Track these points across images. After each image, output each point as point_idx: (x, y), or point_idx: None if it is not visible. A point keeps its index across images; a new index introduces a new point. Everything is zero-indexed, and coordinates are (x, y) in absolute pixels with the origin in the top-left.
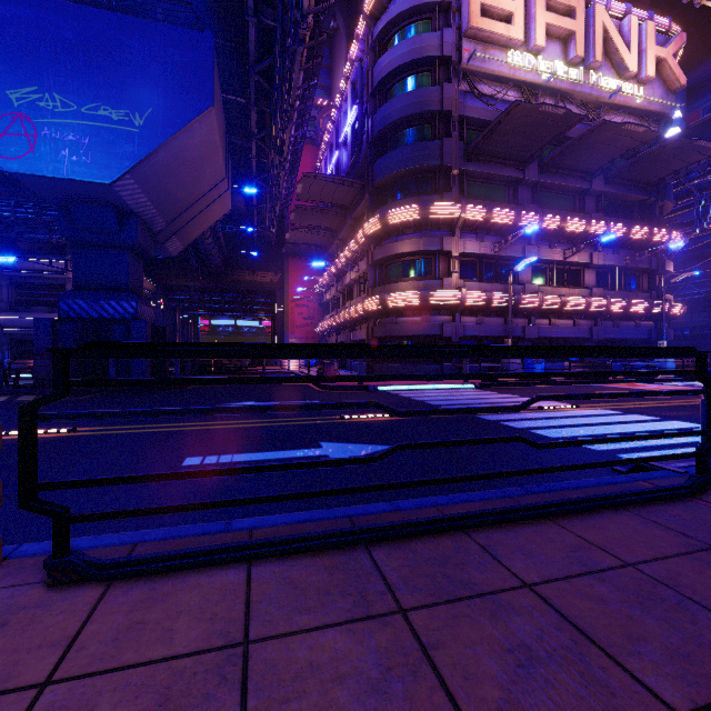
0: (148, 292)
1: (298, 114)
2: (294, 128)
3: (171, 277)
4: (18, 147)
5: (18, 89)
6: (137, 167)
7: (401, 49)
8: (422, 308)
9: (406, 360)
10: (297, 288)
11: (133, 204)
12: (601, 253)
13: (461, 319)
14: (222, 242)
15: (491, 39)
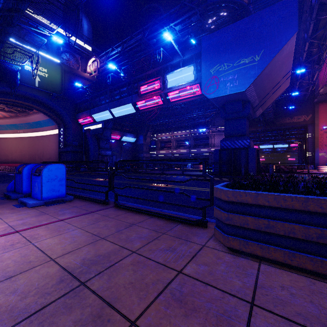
0: None
1: None
2: None
3: None
4: (213, 88)
5: (213, 68)
6: (255, 79)
7: None
8: None
9: None
10: (325, 121)
11: (249, 97)
12: None
13: None
14: (274, 105)
15: None
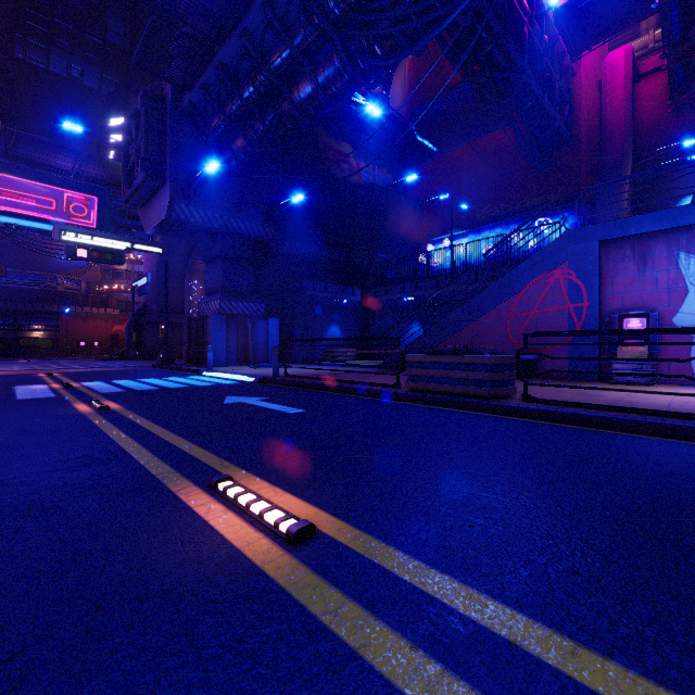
0: None
1: None
2: None
3: None
4: None
5: None
6: None
7: None
8: None
9: None
10: None
11: None
12: None
13: None
14: None
15: None
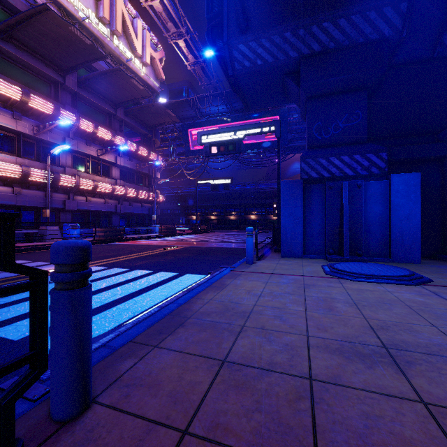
0: None
1: None
2: None
3: None
4: None
5: None
6: None
7: None
8: None
9: None
10: None
11: None
12: (123, 158)
13: None
14: None
15: None
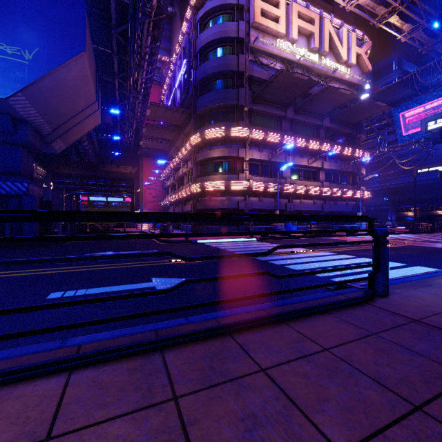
0: (41, 177)
1: (147, 64)
2: (145, 73)
3: (59, 167)
4: None
5: None
6: (27, 88)
7: (213, 30)
8: (226, 191)
9: (216, 224)
10: (148, 177)
11: (25, 115)
12: (328, 162)
13: (250, 198)
14: (96, 145)
15: (267, 31)
